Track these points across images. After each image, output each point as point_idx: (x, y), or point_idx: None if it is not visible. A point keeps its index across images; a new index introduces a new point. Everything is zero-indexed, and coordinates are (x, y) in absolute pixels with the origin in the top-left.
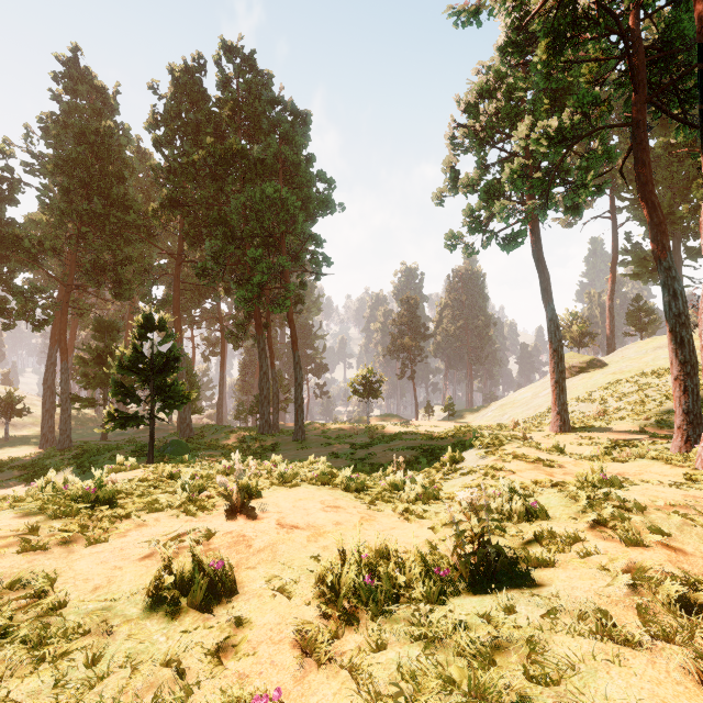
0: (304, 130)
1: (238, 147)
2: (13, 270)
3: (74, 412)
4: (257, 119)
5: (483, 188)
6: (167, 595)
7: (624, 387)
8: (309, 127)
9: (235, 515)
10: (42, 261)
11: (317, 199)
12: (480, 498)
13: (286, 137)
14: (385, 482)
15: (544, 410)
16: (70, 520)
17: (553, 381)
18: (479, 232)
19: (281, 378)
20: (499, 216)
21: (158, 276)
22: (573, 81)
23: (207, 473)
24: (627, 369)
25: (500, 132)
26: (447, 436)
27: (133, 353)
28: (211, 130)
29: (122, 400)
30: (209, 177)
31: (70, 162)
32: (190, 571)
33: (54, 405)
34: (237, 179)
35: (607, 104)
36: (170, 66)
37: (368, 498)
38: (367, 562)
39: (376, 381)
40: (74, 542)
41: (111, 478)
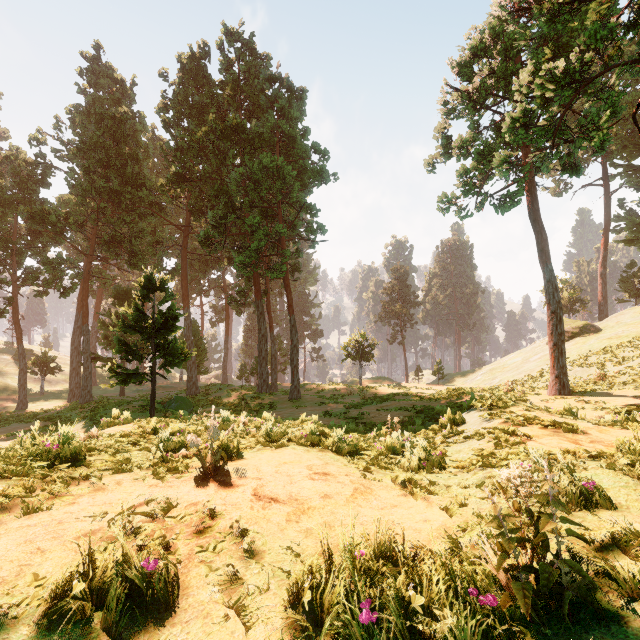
0: (300, 104)
1: (238, 122)
2: (45, 244)
3: (100, 371)
4: (256, 98)
5: (478, 149)
6: (74, 609)
7: (623, 351)
8: (304, 103)
9: (207, 481)
10: (70, 237)
11: (312, 170)
12: (543, 485)
13: (282, 112)
14: (380, 445)
15: (536, 374)
16: (19, 480)
17: (551, 344)
18: (473, 194)
19: (280, 342)
20: (498, 170)
21: (168, 247)
22: (574, 35)
23: (195, 430)
24: (624, 334)
25: (494, 94)
26: (440, 398)
27: (135, 312)
28: (214, 110)
29: (125, 357)
30: (212, 153)
31: (91, 145)
32: (114, 571)
33: (80, 364)
34: (238, 154)
35: (617, 48)
36: (179, 55)
37: (362, 463)
38: (363, 567)
39: (368, 345)
40: (8, 510)
41: (92, 432)
